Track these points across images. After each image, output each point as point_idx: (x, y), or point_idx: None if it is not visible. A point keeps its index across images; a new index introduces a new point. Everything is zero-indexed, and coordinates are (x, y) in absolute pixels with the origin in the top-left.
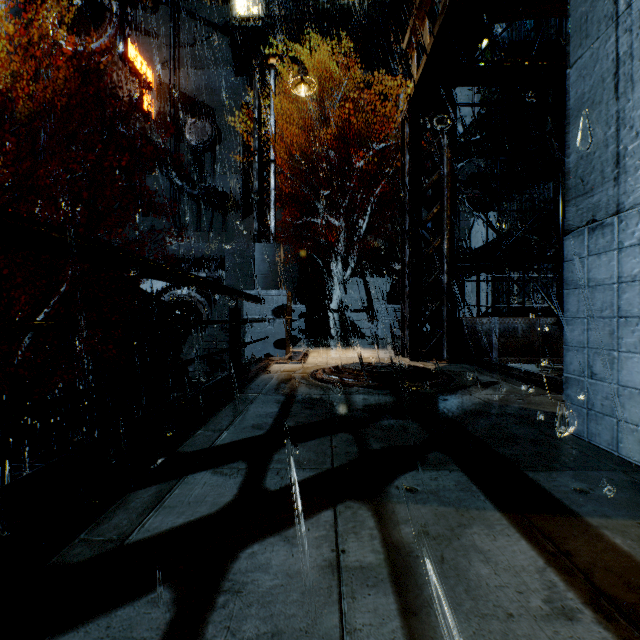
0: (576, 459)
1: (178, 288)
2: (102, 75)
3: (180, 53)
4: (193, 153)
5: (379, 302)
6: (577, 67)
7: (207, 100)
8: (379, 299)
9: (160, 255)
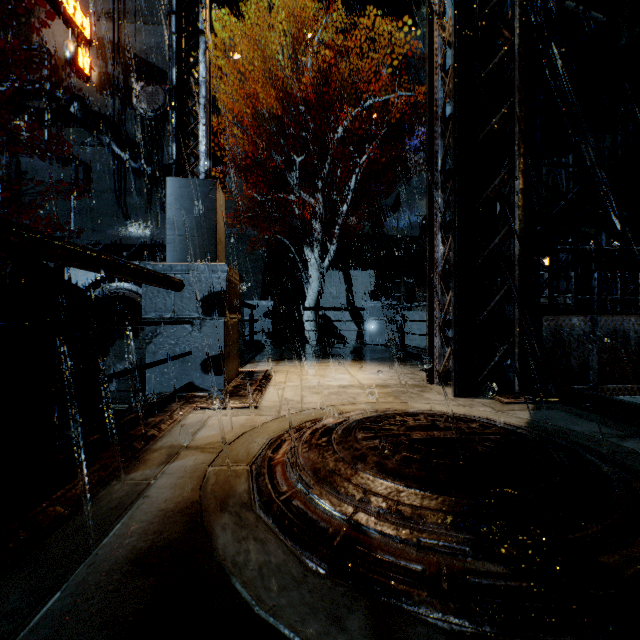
0: None
1: (116, 281)
2: (27, 23)
3: (126, 4)
4: (142, 123)
5: (362, 299)
6: None
7: (159, 62)
8: (362, 295)
9: (96, 241)
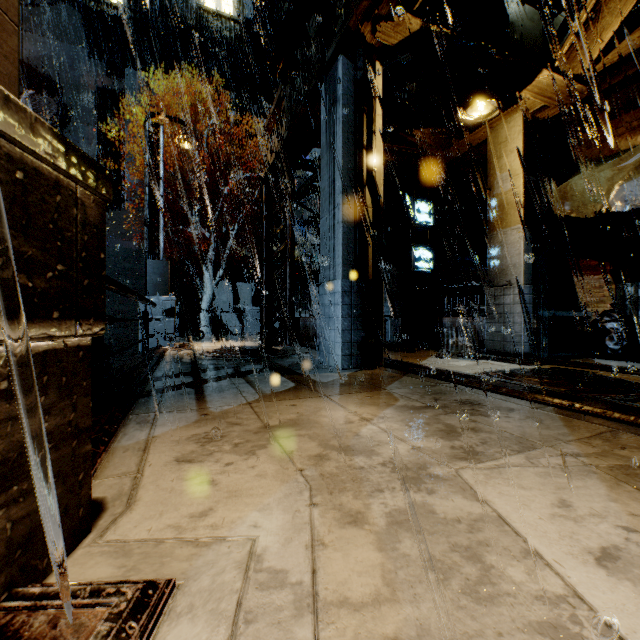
0: (315, 367)
1: None
2: None
3: None
4: None
5: (245, 304)
6: (322, 220)
7: (51, 73)
8: (245, 301)
9: None
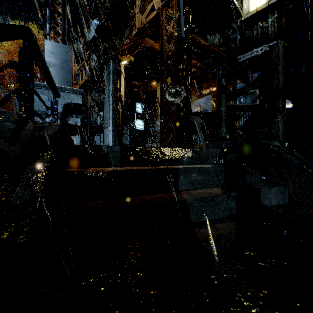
0: None
1: None
2: None
3: None
4: None
5: None
6: (105, 108)
7: None
8: None
9: None
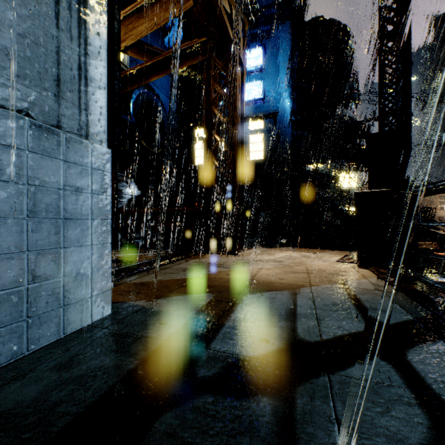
0: (101, 340)
1: None
2: None
3: None
4: None
5: None
6: None
7: None
8: None
9: None
